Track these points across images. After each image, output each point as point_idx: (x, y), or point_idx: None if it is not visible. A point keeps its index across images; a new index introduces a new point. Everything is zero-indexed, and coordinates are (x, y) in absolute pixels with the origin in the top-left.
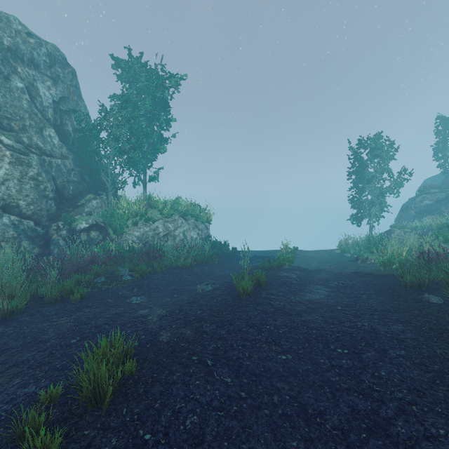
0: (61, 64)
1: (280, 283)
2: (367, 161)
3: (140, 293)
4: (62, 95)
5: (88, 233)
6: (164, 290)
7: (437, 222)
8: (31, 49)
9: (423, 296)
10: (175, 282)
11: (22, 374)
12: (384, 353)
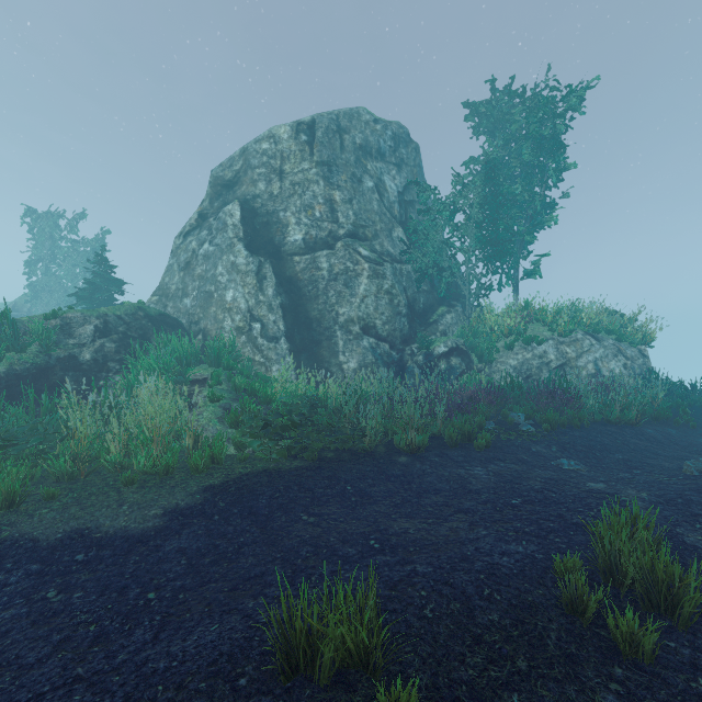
0: (404, 143)
1: None
2: None
3: (564, 455)
4: (405, 182)
5: (448, 360)
6: (603, 457)
7: None
8: (378, 138)
9: None
10: (617, 447)
11: (480, 525)
12: None
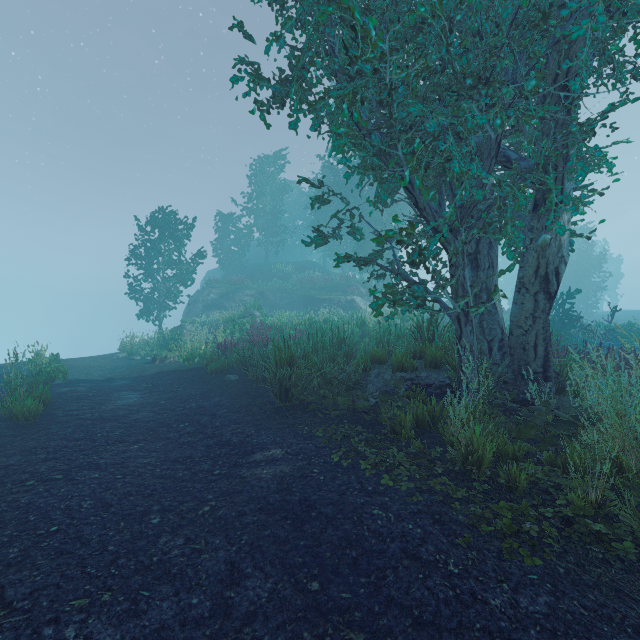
0: None
1: (73, 398)
2: (158, 241)
3: None
4: None
5: None
6: None
7: (223, 316)
8: None
9: (226, 377)
10: None
11: None
12: (215, 415)
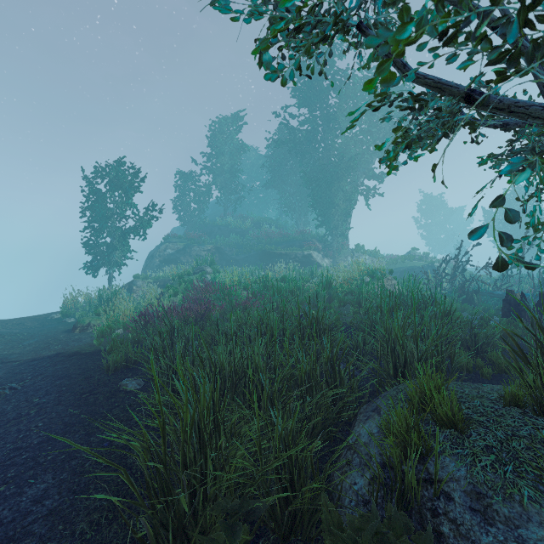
0: None
1: None
2: (106, 193)
3: None
4: None
5: None
6: None
7: (174, 272)
8: None
9: (122, 383)
10: None
11: None
12: None
